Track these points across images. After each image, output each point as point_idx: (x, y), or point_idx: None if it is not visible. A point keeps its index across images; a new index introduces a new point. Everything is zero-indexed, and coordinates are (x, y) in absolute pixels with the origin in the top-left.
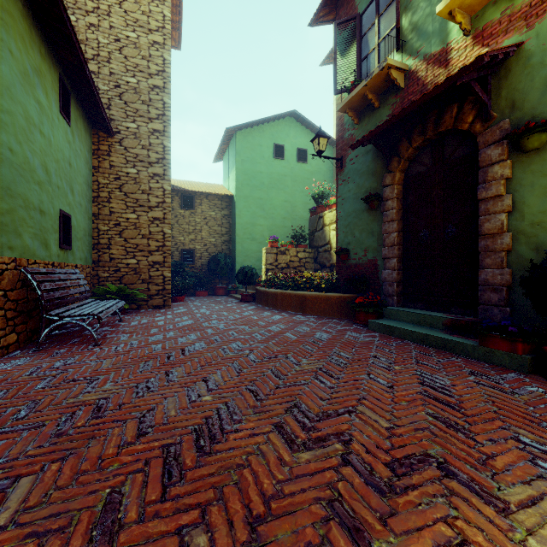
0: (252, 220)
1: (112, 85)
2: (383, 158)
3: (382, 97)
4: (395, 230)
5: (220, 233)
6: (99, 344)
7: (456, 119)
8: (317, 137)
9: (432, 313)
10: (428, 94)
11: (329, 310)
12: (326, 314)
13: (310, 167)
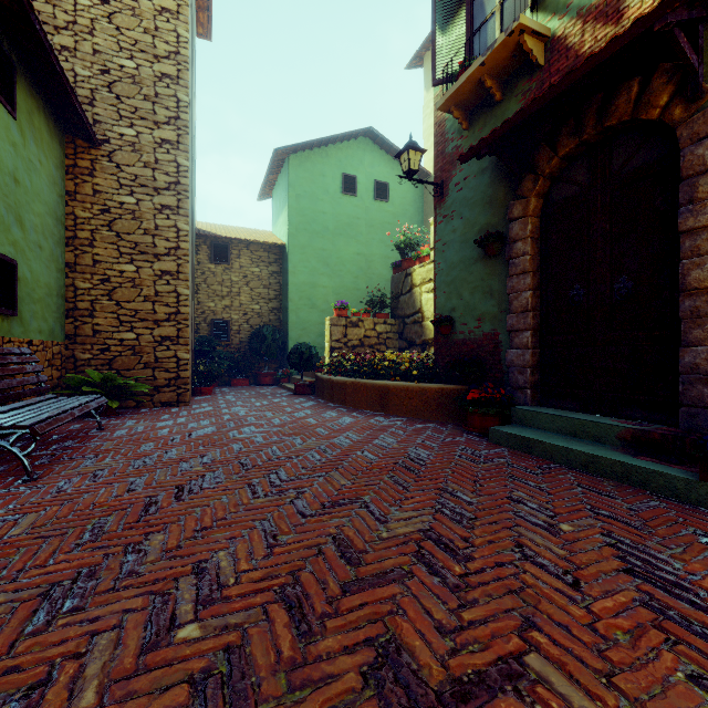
0: (312, 279)
1: (97, 70)
2: (508, 178)
3: (507, 84)
4: (528, 287)
5: (267, 298)
6: (34, 478)
7: (638, 102)
8: (406, 149)
9: (595, 417)
10: (598, 55)
11: (424, 409)
12: (420, 416)
13: (392, 207)
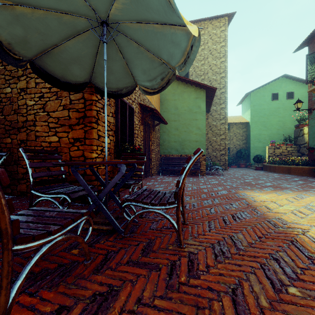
0: (259, 132)
1: None
2: None
3: None
4: None
5: (242, 139)
6: (223, 175)
7: None
8: (296, 103)
9: None
10: None
11: (303, 173)
12: (301, 175)
13: (295, 100)
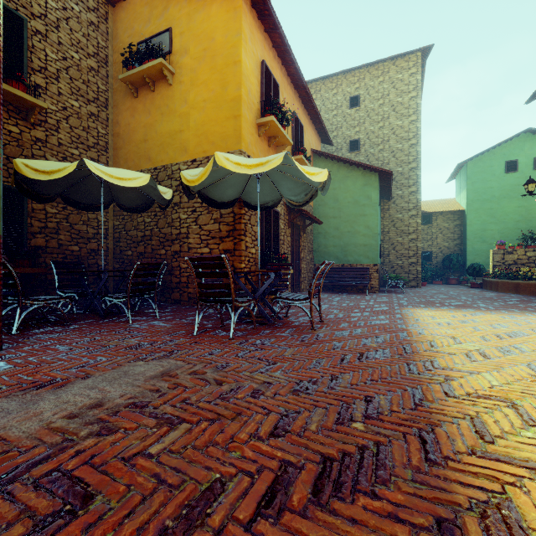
0: (482, 226)
1: None
2: None
3: None
4: None
5: (453, 239)
6: (405, 293)
7: None
8: (526, 184)
9: None
10: None
11: None
12: (535, 295)
13: None
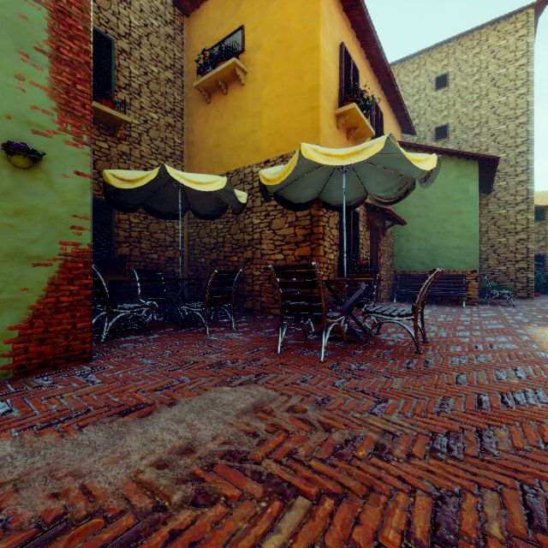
0: None
1: None
2: None
3: None
4: None
5: None
6: (515, 307)
7: None
8: None
9: None
10: None
11: None
12: None
13: None
